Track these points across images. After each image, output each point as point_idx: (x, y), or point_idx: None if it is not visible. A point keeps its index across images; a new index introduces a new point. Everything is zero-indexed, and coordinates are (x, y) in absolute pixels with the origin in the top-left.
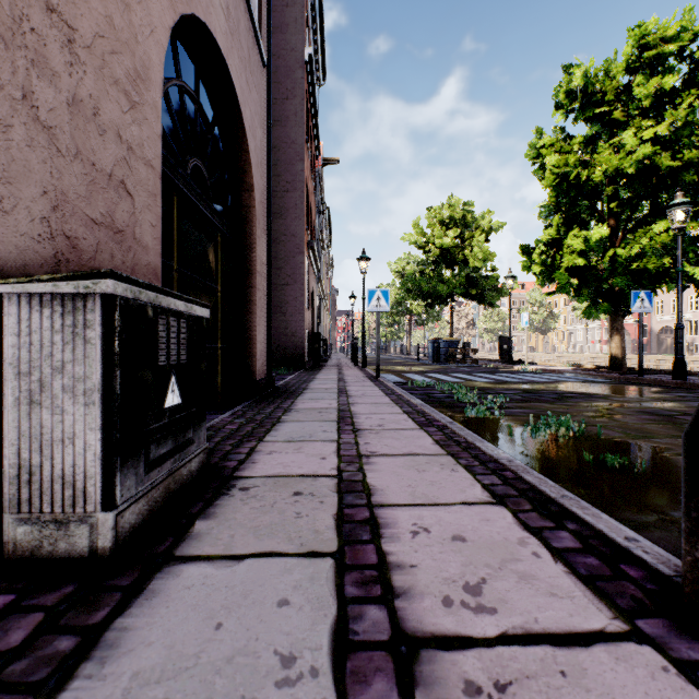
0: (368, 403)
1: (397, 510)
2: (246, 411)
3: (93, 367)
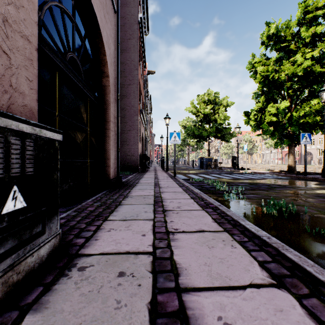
0: (171, 192)
1: (200, 296)
2: (102, 197)
3: None
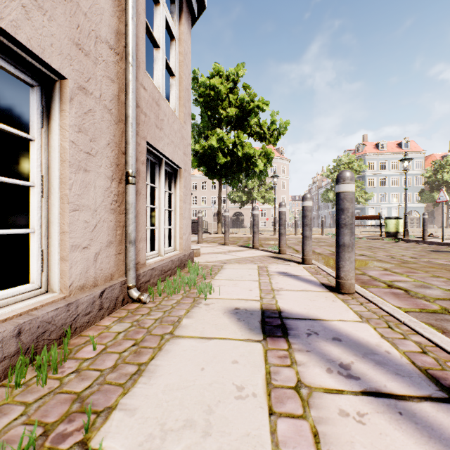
0: None
1: None
2: None
3: None
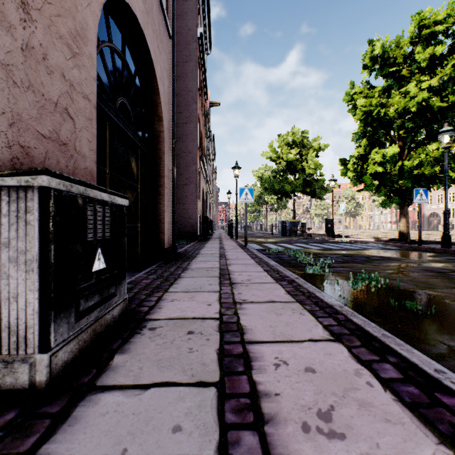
0: (240, 264)
1: (262, 346)
2: (157, 269)
3: (32, 243)
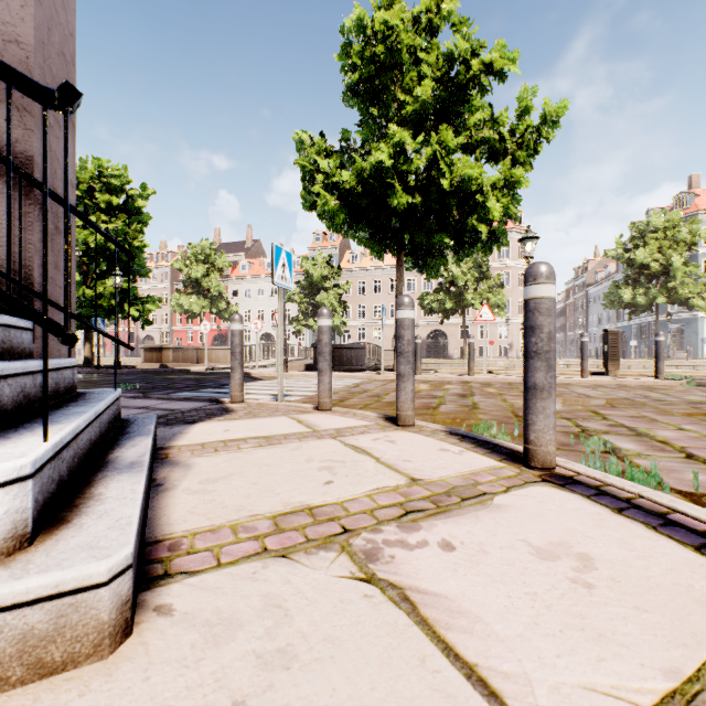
0: None
1: None
2: None
3: None
